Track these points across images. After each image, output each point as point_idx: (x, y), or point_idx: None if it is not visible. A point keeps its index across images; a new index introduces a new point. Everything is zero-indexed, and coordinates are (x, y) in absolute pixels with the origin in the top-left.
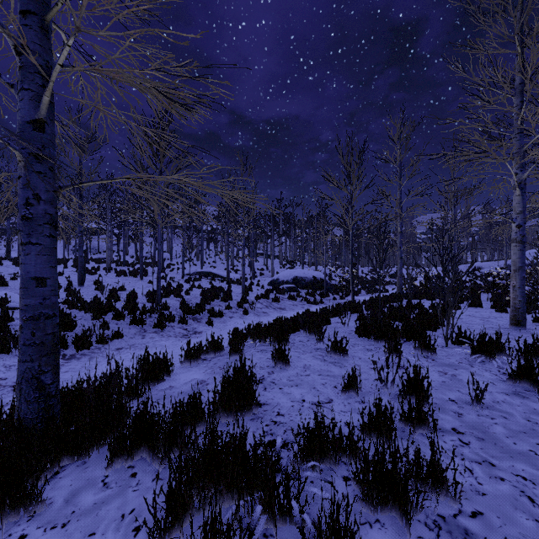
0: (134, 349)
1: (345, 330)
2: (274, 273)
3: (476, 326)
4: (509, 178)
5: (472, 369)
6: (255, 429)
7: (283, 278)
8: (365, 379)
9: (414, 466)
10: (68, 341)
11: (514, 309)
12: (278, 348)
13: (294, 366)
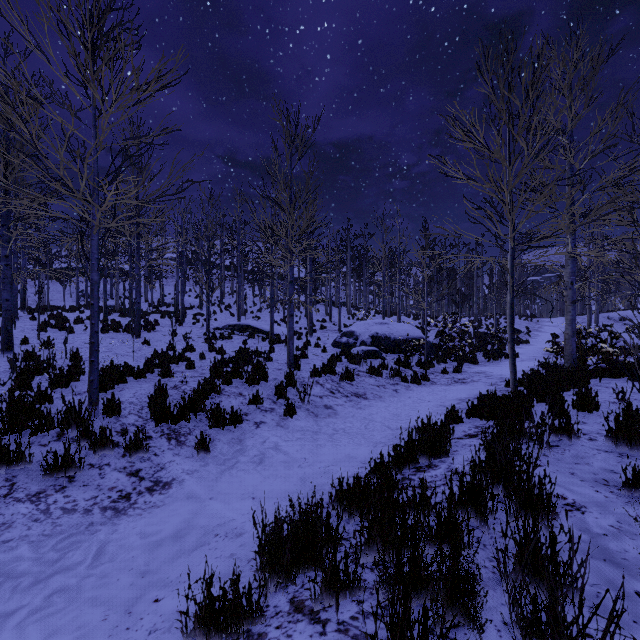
0: None
1: None
2: (341, 326)
3: None
4: None
5: None
6: None
7: (356, 335)
8: None
9: None
10: None
11: None
12: None
13: None
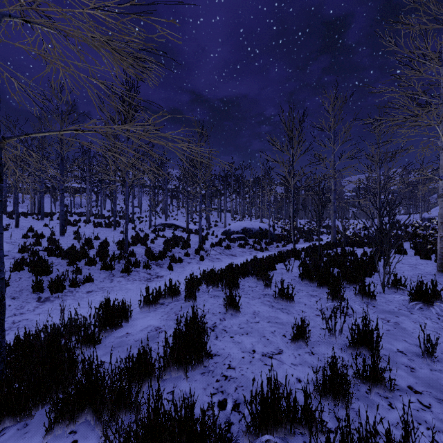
0: (102, 292)
1: (289, 276)
2: (227, 224)
3: (406, 272)
4: (436, 140)
5: (413, 316)
6: (205, 386)
7: (234, 229)
8: (312, 327)
9: (377, 438)
10: (44, 285)
11: (441, 257)
12: (229, 295)
13: (244, 313)
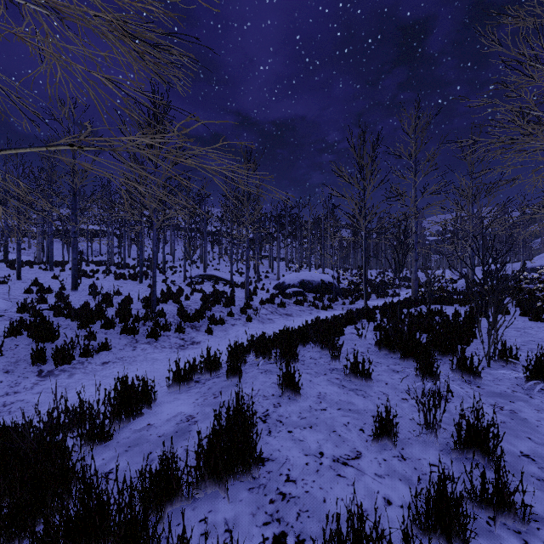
0: (122, 363)
1: (362, 343)
2: (280, 276)
3: (513, 339)
4: None
5: (534, 401)
6: (255, 510)
7: (289, 281)
8: (398, 416)
9: None
10: (48, 354)
11: None
12: (286, 372)
13: (306, 395)
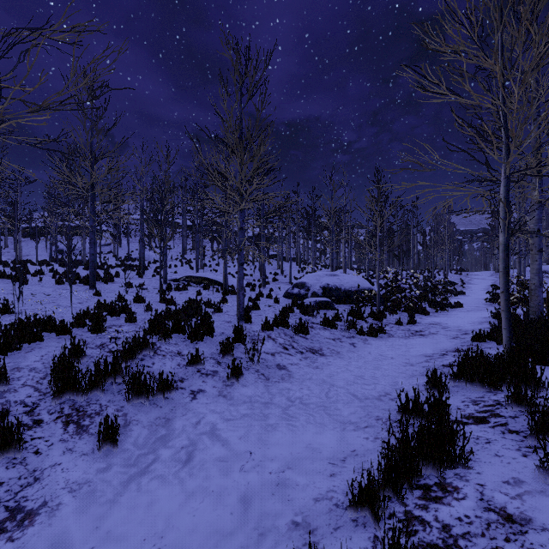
0: None
1: None
2: (292, 278)
3: None
4: None
5: None
6: None
7: (307, 286)
8: None
9: None
10: None
11: None
12: None
13: None
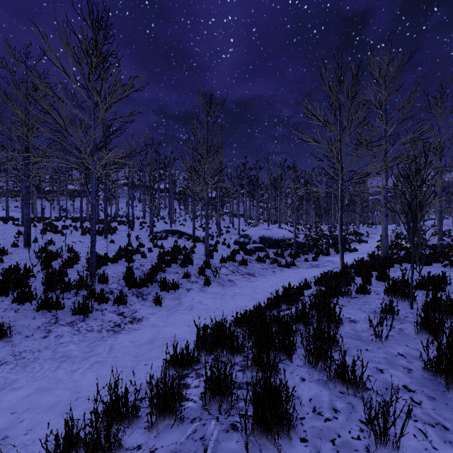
0: (13, 365)
1: (386, 353)
2: (240, 230)
3: None
4: None
5: None
6: None
7: (249, 236)
8: None
9: None
10: None
11: None
12: None
13: None
